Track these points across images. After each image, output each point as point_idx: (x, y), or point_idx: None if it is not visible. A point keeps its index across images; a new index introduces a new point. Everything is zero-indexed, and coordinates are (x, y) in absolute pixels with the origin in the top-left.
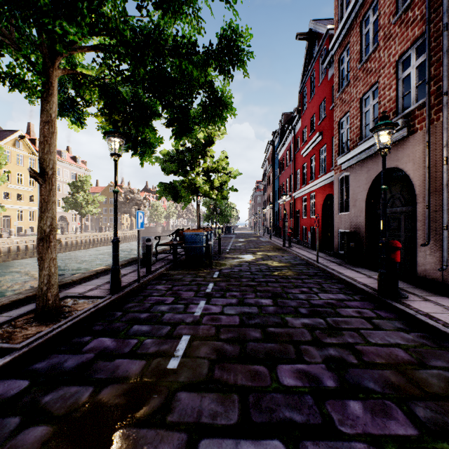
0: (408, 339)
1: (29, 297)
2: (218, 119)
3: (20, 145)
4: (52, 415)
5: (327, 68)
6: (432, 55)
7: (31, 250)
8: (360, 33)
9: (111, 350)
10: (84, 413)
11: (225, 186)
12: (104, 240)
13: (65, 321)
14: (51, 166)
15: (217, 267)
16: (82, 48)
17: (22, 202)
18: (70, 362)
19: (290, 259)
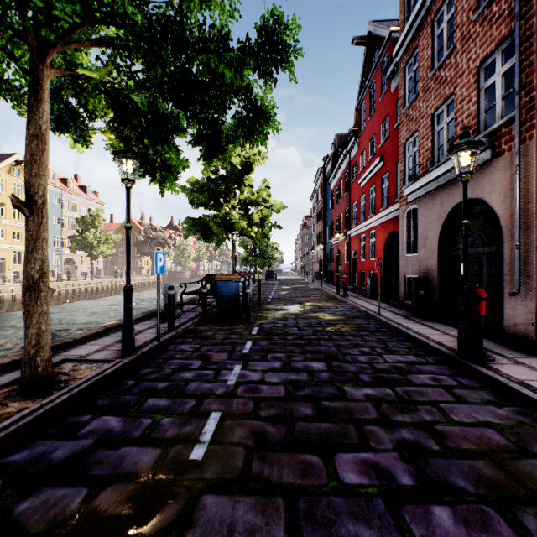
0: (501, 415)
1: (17, 361)
2: (258, 137)
3: (17, 172)
4: (27, 533)
5: (390, 79)
6: (523, 58)
7: None
8: (432, 34)
9: (116, 434)
10: (72, 529)
11: (266, 222)
12: (119, 288)
13: (58, 394)
14: (41, 193)
15: (257, 321)
16: (82, 41)
17: (20, 241)
18: (60, 451)
19: (346, 311)
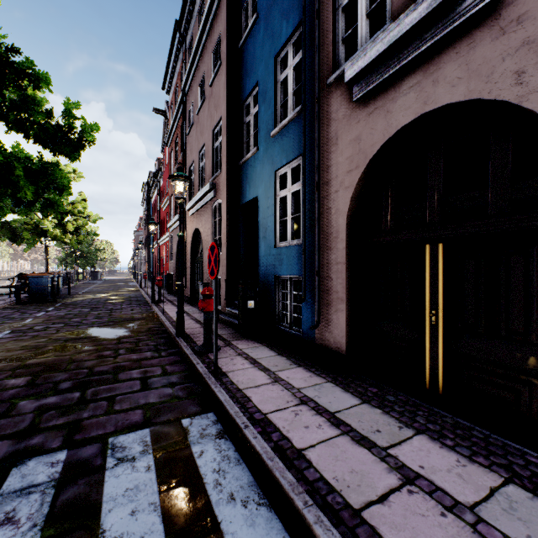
0: (139, 311)
1: None
2: None
3: None
4: None
5: None
6: None
7: None
8: (175, 148)
9: None
10: None
11: (83, 229)
12: None
13: None
14: None
15: (62, 302)
16: None
17: None
18: None
19: (133, 295)
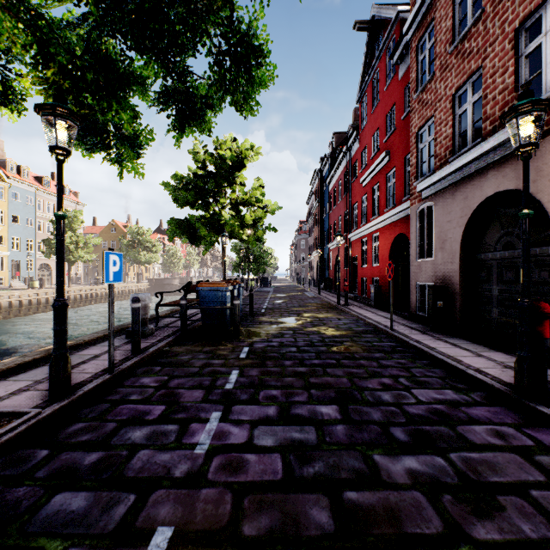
0: None
1: None
2: (246, 104)
3: None
4: None
5: (397, 64)
6: None
7: None
8: (452, 2)
9: None
10: None
11: (260, 224)
12: (101, 296)
13: None
14: None
15: (247, 339)
16: None
17: None
18: None
19: (351, 324)
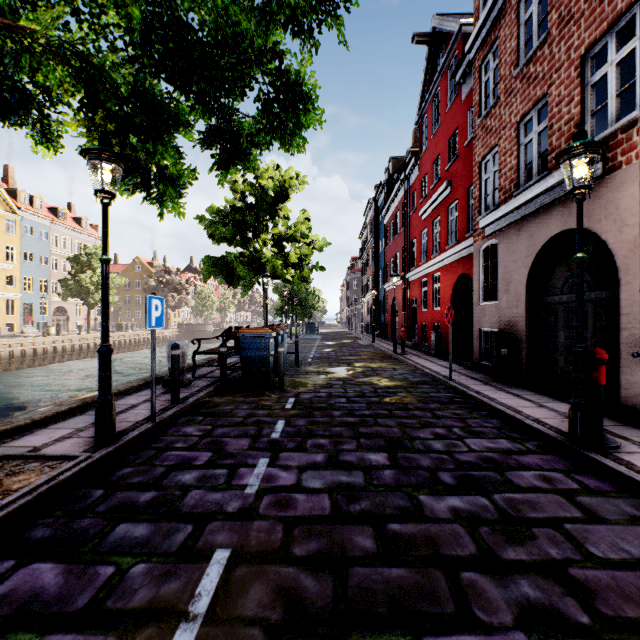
0: None
1: None
2: (293, 140)
3: None
4: None
5: (460, 83)
6: None
7: (5, 360)
8: (517, 20)
9: (45, 602)
10: None
11: (306, 262)
12: (124, 344)
13: None
14: None
15: (293, 389)
16: None
17: None
18: None
19: (407, 375)
